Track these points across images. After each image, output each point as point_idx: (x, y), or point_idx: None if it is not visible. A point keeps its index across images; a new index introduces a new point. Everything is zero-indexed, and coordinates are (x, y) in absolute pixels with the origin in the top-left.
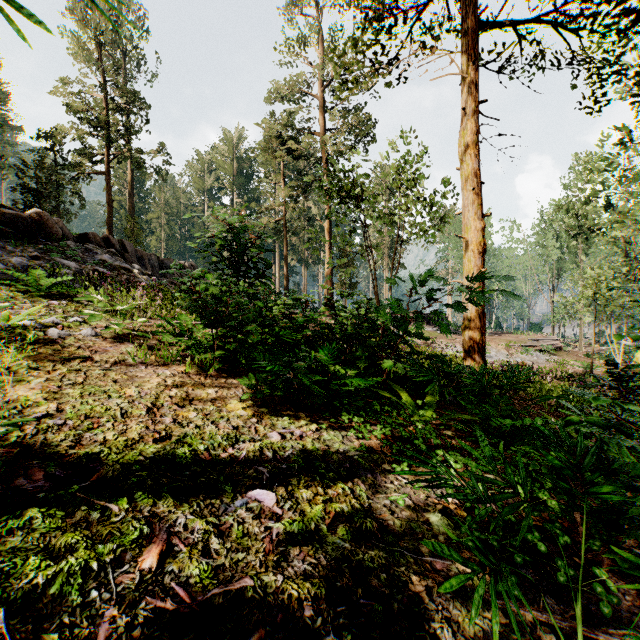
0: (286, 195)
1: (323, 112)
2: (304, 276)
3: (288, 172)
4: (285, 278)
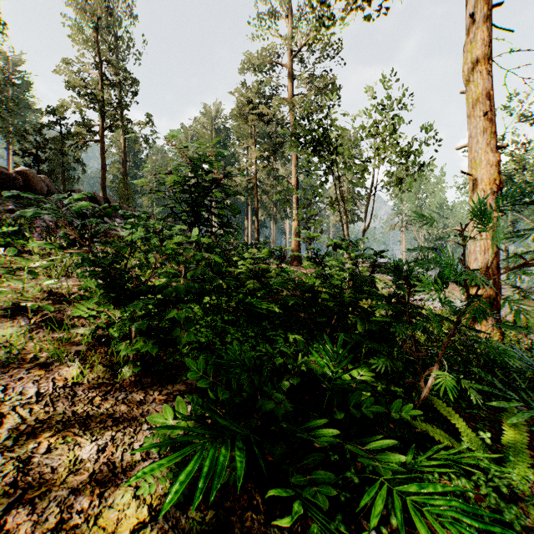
0: (257, 156)
1: (290, 78)
2: (273, 229)
3: (259, 139)
4: (256, 231)
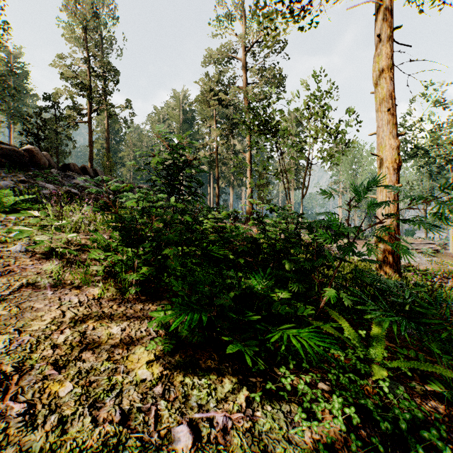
0: (217, 134)
1: (245, 70)
2: (231, 195)
3: (219, 119)
4: (217, 196)
